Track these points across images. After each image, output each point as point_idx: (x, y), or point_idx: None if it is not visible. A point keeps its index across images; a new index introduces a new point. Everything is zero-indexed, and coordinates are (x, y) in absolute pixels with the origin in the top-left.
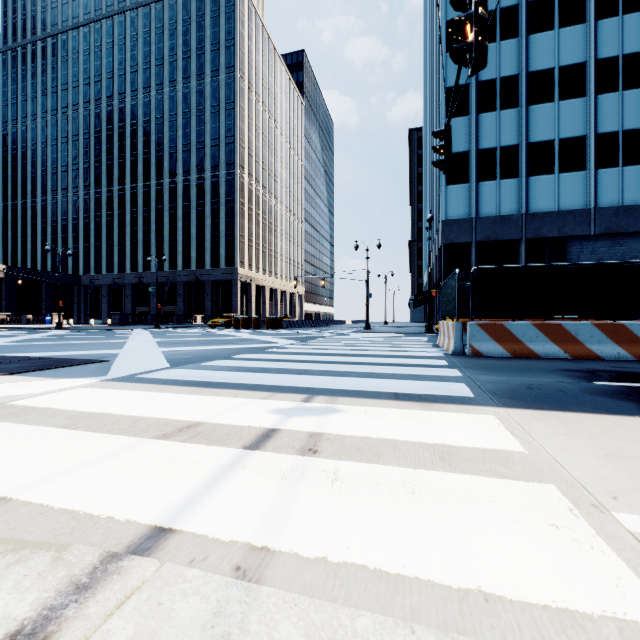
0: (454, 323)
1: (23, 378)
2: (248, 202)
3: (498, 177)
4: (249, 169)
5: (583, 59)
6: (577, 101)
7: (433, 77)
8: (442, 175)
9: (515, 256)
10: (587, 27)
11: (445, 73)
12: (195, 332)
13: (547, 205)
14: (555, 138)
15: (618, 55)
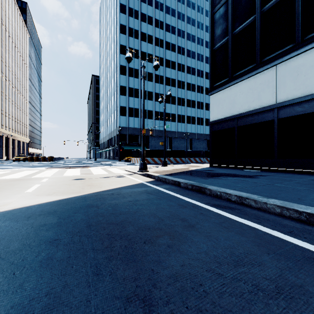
0: (140, 158)
1: (96, 167)
2: (1, 88)
3: (134, 116)
4: (2, 69)
5: (152, 91)
6: (151, 101)
7: (111, 72)
8: (119, 112)
9: (138, 139)
10: (153, 83)
11: (120, 80)
12: (28, 163)
13: (145, 127)
14: (147, 109)
15: (159, 93)
